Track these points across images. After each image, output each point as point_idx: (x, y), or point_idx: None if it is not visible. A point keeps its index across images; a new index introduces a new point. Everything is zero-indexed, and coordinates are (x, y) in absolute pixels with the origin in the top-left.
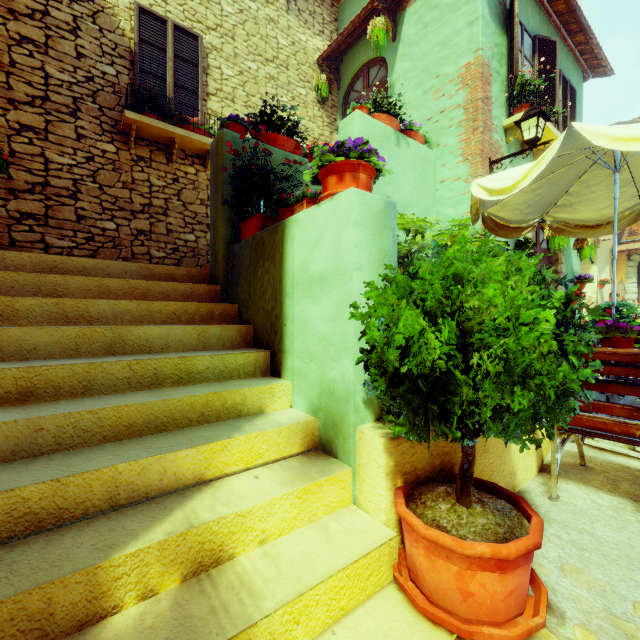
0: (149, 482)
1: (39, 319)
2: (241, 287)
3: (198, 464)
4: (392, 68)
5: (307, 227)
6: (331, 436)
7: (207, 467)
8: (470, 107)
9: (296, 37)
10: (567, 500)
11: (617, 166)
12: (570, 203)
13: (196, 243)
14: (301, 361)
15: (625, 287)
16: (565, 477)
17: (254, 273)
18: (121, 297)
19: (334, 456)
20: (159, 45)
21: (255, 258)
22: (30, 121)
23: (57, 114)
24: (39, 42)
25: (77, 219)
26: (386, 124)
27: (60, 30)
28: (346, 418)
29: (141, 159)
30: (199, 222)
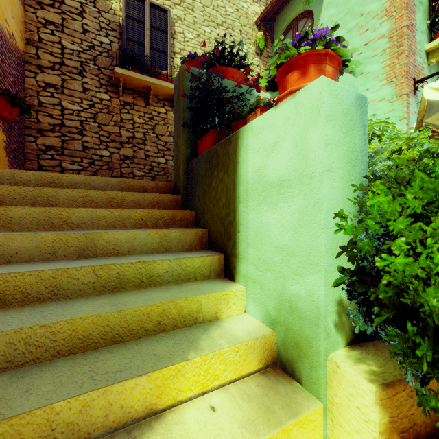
0: (92, 420)
1: (29, 225)
2: (198, 196)
3: (149, 393)
4: (318, 17)
5: (263, 132)
6: (293, 356)
7: (159, 395)
8: (395, 35)
9: (239, 5)
10: None
11: None
12: None
13: (166, 164)
14: (256, 268)
15: None
16: None
17: (209, 183)
18: (101, 205)
19: (297, 380)
20: (139, 19)
21: (210, 169)
22: (52, 80)
23: (69, 74)
24: (58, 23)
25: (83, 149)
26: None
27: (71, 14)
28: (314, 343)
29: (127, 104)
30: (168, 149)
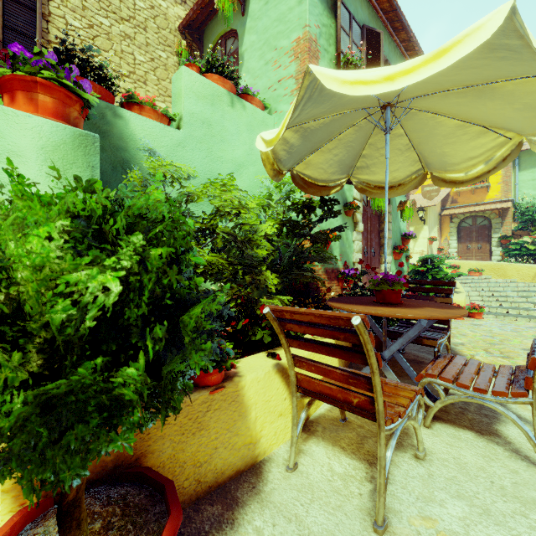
0: None
1: None
2: None
3: None
4: (242, 40)
5: None
6: None
7: None
8: (300, 78)
9: (156, 2)
10: (304, 469)
11: (388, 127)
12: (367, 165)
13: None
14: None
15: (449, 243)
16: (320, 436)
17: None
18: None
19: None
20: None
21: None
22: None
23: None
24: None
25: None
26: (219, 85)
27: None
28: None
29: None
30: None
